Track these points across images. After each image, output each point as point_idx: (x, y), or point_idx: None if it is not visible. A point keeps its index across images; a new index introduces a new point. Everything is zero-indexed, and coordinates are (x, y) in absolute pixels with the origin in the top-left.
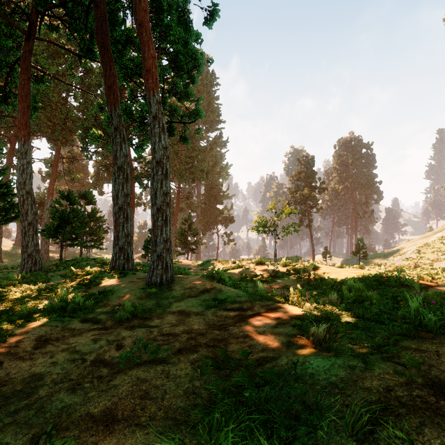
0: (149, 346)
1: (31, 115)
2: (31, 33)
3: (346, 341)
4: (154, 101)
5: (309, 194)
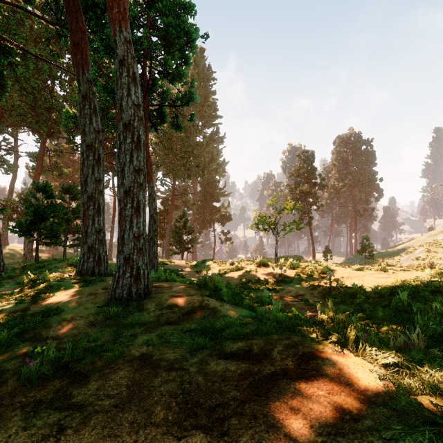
0: None
1: None
2: None
3: None
4: (120, 38)
5: (309, 190)
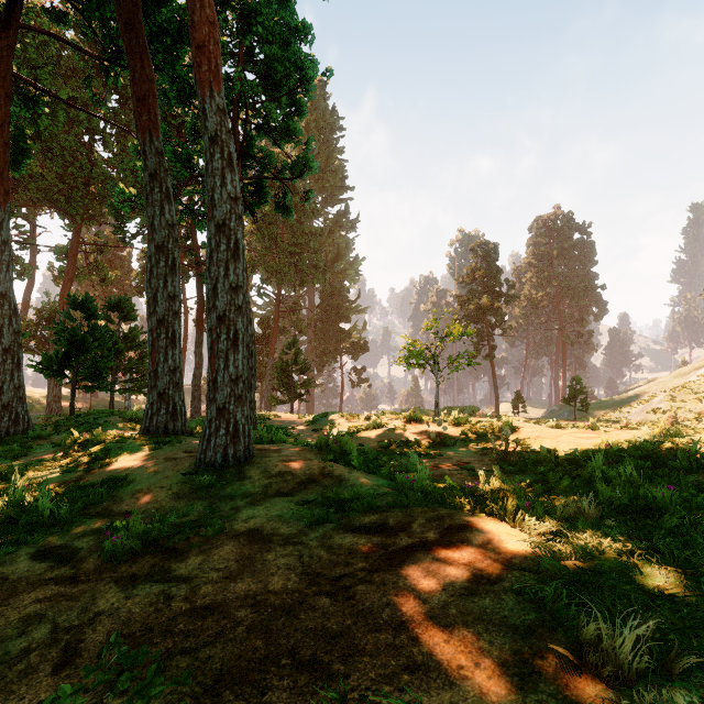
0: (141, 661)
1: (18, 164)
2: (11, 14)
3: (699, 674)
4: (211, 107)
5: (490, 305)
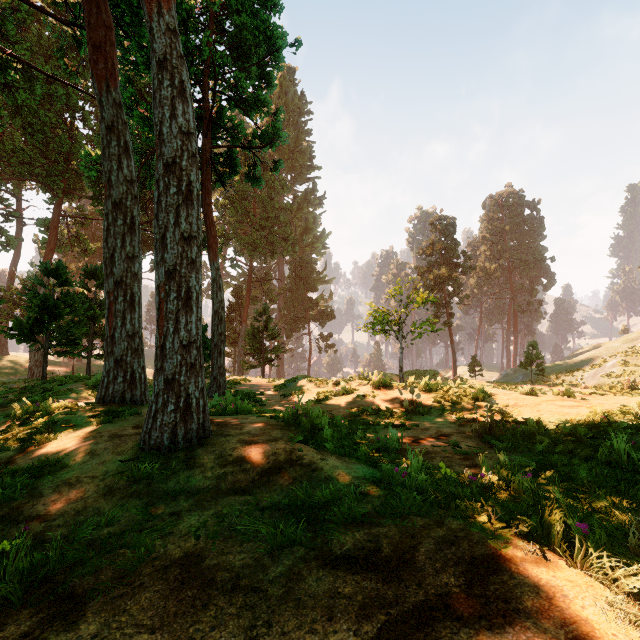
0: None
1: None
2: None
3: None
4: (159, 25)
5: (448, 275)
